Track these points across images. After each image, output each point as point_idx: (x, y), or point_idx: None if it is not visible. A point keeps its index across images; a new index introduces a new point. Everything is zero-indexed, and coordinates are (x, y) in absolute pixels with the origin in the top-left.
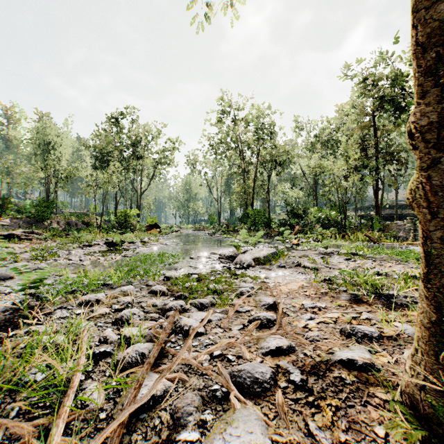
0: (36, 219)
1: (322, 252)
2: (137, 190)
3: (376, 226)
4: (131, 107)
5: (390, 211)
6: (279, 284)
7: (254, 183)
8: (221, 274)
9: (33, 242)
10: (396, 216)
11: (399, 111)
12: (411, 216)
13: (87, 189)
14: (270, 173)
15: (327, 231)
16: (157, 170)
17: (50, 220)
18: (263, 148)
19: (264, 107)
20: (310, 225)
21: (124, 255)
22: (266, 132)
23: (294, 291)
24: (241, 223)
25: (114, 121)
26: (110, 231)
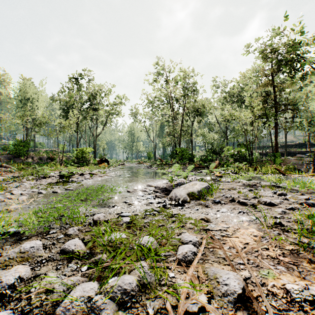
0: (15, 155)
1: (246, 184)
2: (93, 133)
3: (277, 161)
4: (88, 71)
5: (280, 149)
6: (227, 232)
7: (181, 128)
8: (156, 216)
9: (0, 174)
10: (286, 153)
11: (296, 70)
12: (297, 153)
13: (51, 131)
14: (193, 121)
15: (241, 164)
16: (109, 118)
17: (27, 156)
18: (188, 102)
19: (189, 70)
20: (225, 160)
21: (66, 188)
22: (190, 89)
23: (253, 249)
24: (171, 158)
25: (75, 81)
26: (71, 164)
